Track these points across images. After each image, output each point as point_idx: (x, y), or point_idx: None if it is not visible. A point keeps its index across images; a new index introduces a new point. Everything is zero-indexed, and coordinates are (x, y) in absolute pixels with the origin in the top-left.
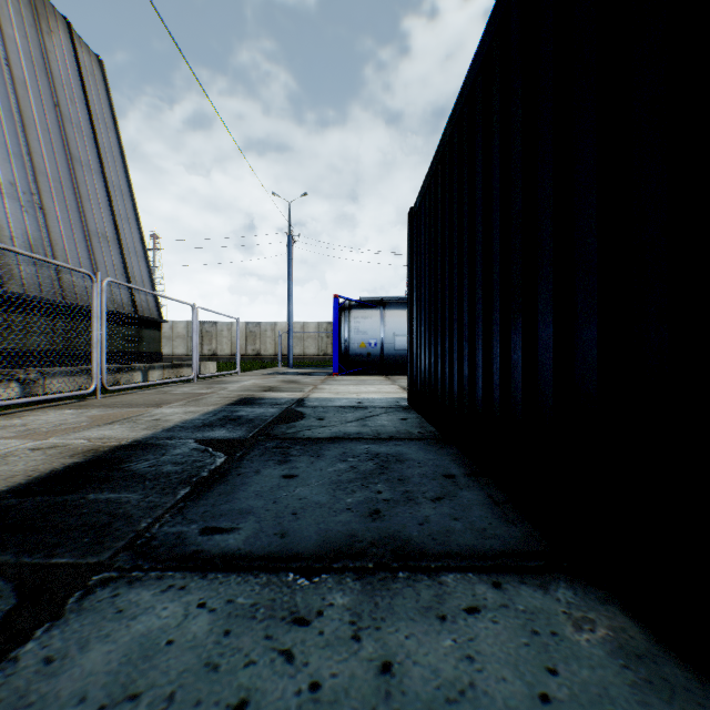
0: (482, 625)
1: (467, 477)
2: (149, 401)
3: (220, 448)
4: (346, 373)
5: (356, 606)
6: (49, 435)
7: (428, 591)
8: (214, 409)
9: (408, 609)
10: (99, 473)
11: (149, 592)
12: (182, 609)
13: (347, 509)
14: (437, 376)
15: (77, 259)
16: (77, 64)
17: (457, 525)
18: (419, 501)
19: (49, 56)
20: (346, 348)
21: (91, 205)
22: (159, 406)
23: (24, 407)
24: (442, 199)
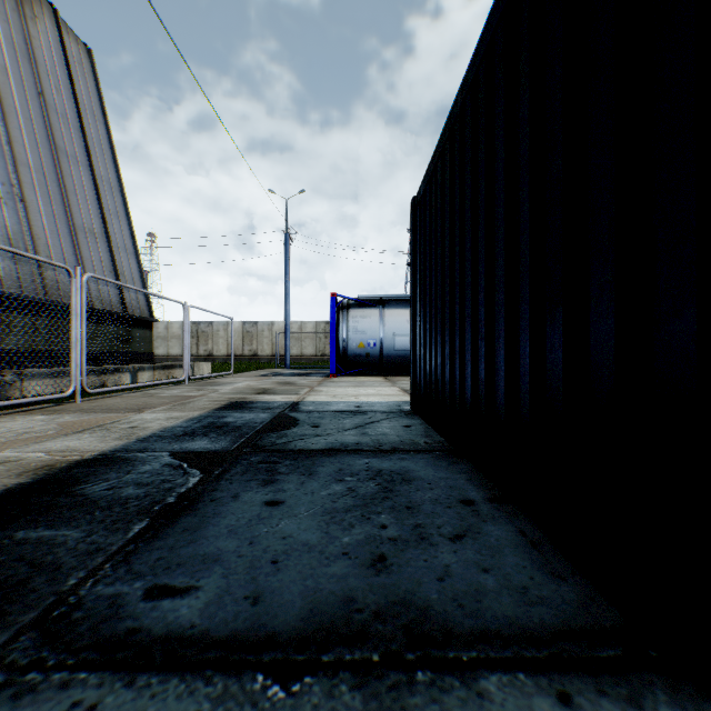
0: None
1: (489, 504)
2: (131, 405)
3: (196, 464)
4: (344, 374)
5: None
6: (5, 447)
7: None
8: (200, 415)
9: None
10: (43, 498)
11: None
12: None
13: (343, 554)
14: (445, 379)
15: (61, 254)
16: (63, 52)
17: (488, 580)
18: (435, 541)
19: (33, 42)
20: (344, 349)
21: (77, 199)
22: (140, 411)
23: None
24: (450, 180)
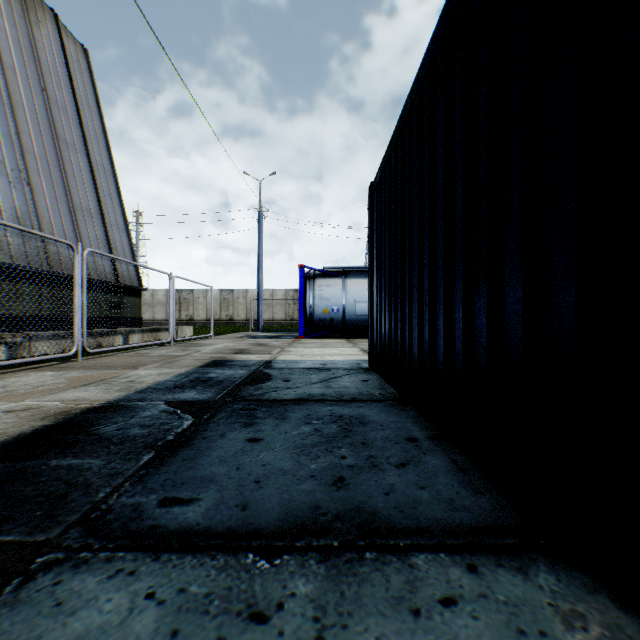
0: (460, 621)
1: (430, 441)
2: (126, 363)
3: (188, 410)
4: (311, 336)
5: (320, 596)
6: (25, 397)
7: (398, 577)
8: (187, 371)
9: (378, 600)
10: (66, 436)
11: (94, 579)
12: (128, 601)
13: (311, 477)
14: (397, 340)
15: (62, 231)
16: (63, 53)
17: (424, 494)
18: (384, 468)
19: (37, 44)
20: (311, 314)
21: (76, 182)
22: (135, 368)
23: (9, 369)
24: (401, 171)
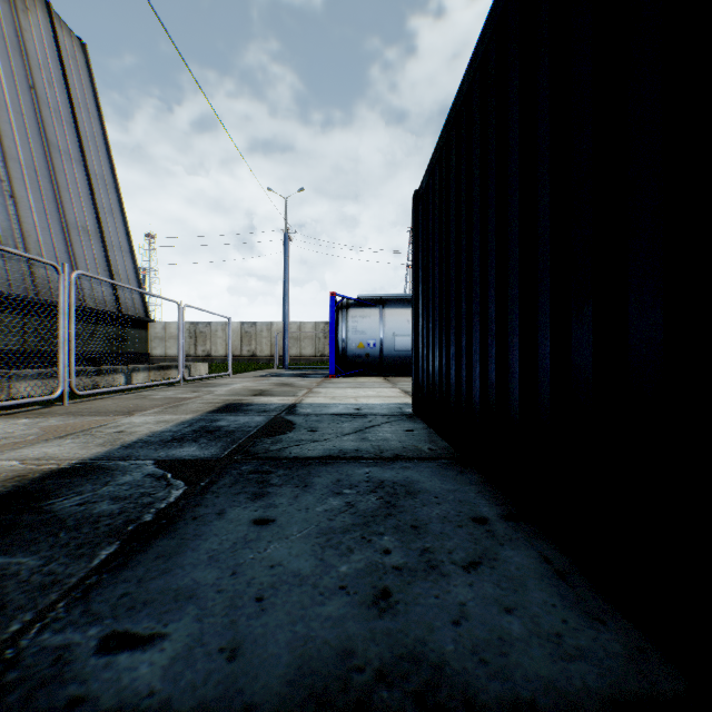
0: None
1: (505, 522)
2: (122, 407)
3: (182, 474)
4: (344, 375)
5: None
6: None
7: None
8: (192, 418)
9: None
10: (5, 516)
11: None
12: None
13: (340, 588)
14: (450, 381)
15: (52, 252)
16: (56, 46)
17: (513, 624)
18: (446, 571)
19: (24, 34)
20: (344, 349)
21: (70, 196)
22: (130, 414)
23: None
24: (456, 169)
